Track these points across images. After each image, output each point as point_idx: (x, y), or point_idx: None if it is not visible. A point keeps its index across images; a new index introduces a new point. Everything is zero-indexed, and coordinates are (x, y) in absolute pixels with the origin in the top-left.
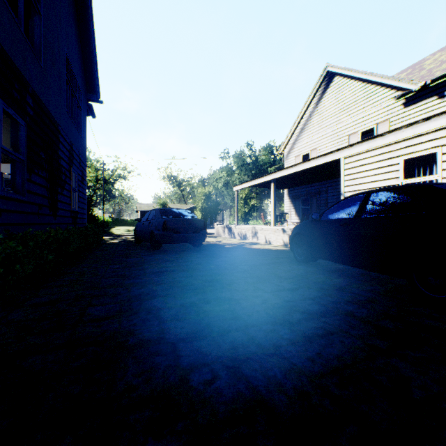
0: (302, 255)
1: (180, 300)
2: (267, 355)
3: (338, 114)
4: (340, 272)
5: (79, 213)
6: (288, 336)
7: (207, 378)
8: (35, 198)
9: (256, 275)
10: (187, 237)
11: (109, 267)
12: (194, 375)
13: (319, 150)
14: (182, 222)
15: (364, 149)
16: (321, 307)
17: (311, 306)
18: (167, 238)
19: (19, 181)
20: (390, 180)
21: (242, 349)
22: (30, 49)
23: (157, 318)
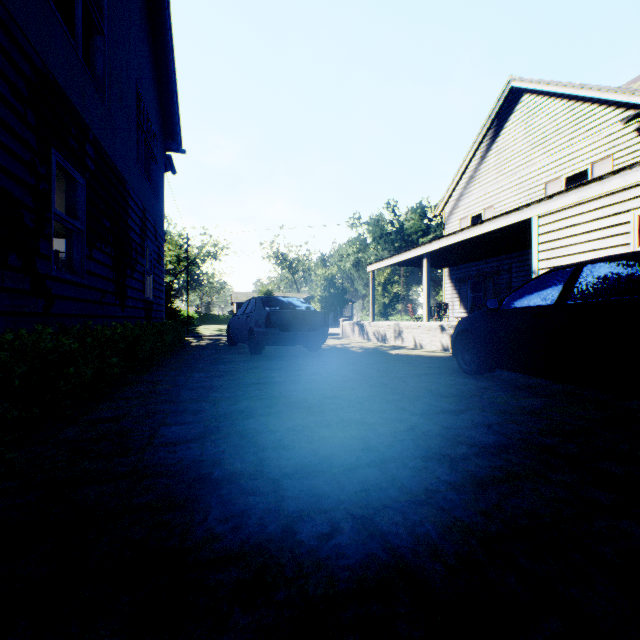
0: (470, 363)
1: (287, 421)
2: (414, 504)
3: (528, 152)
4: (532, 389)
5: (155, 304)
6: (449, 477)
7: (323, 531)
8: (98, 281)
9: (399, 391)
10: (300, 337)
11: (192, 375)
12: (303, 525)
13: (498, 209)
14: (292, 315)
15: (571, 202)
16: (501, 439)
17: (485, 436)
18: (272, 338)
19: (77, 258)
20: (615, 249)
21: (376, 493)
22: (90, 81)
23: (254, 444)
